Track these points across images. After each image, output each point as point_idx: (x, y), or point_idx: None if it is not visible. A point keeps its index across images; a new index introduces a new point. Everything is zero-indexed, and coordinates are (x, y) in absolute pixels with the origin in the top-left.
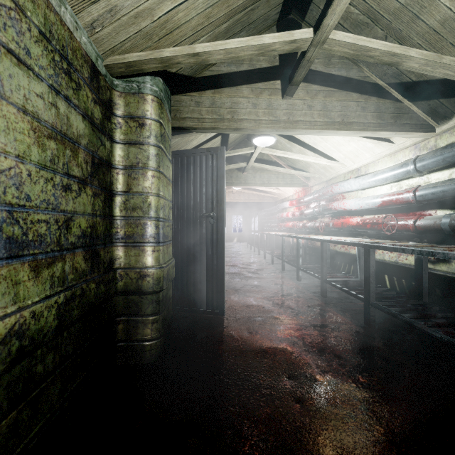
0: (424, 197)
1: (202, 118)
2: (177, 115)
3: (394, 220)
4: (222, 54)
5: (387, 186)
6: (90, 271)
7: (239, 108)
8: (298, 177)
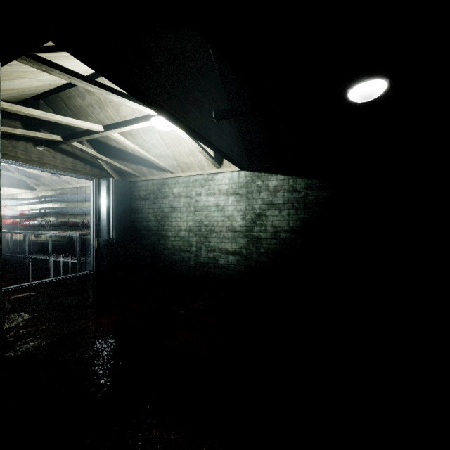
0: (32, 214)
1: None
2: None
3: (24, 222)
4: None
5: (25, 206)
6: None
7: None
8: None
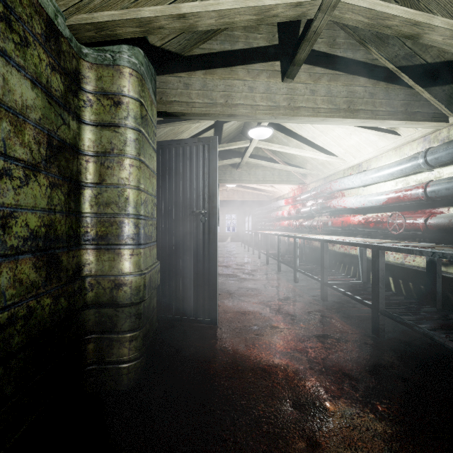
0: (437, 193)
1: (192, 102)
2: (163, 98)
3: (401, 219)
4: (213, 17)
5: (391, 182)
6: (45, 283)
7: (234, 91)
8: (295, 174)
